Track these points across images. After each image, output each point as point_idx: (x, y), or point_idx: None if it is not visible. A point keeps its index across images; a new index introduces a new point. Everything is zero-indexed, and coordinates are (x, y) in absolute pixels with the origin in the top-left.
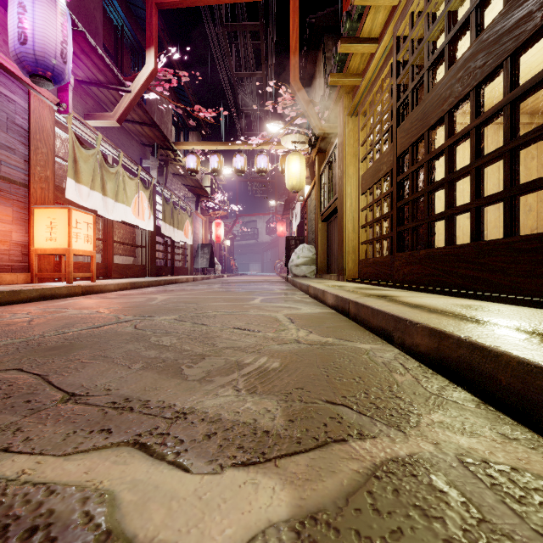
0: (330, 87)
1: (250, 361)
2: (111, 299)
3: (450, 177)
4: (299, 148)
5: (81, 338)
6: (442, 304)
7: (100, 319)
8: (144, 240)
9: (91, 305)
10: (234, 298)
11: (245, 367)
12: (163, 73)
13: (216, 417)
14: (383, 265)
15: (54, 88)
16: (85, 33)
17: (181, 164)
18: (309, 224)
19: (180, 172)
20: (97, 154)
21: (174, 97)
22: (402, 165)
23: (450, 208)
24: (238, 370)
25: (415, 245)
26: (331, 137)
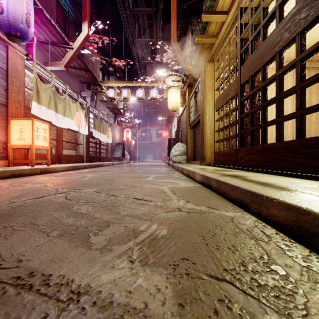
0: (196, 45)
1: (144, 228)
2: (58, 176)
3: (280, 96)
4: (176, 85)
5: (23, 207)
6: (281, 182)
7: (44, 191)
8: (82, 140)
9: (43, 180)
10: (136, 176)
11: (140, 235)
12: (93, 37)
13: (108, 300)
14: (231, 155)
15: (25, 45)
16: (43, 10)
17: (104, 94)
18: (182, 131)
19: (104, 99)
20: (52, 87)
21: (101, 54)
22: (244, 91)
23: (280, 116)
24: (134, 237)
25: (253, 142)
26: (196, 77)
